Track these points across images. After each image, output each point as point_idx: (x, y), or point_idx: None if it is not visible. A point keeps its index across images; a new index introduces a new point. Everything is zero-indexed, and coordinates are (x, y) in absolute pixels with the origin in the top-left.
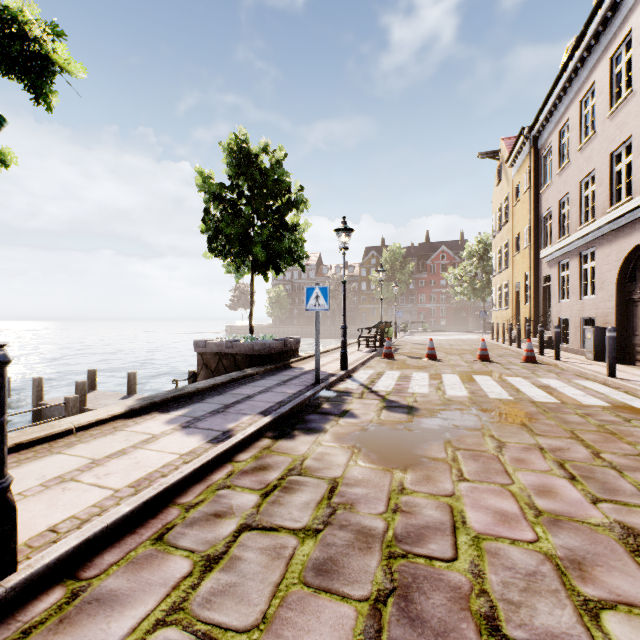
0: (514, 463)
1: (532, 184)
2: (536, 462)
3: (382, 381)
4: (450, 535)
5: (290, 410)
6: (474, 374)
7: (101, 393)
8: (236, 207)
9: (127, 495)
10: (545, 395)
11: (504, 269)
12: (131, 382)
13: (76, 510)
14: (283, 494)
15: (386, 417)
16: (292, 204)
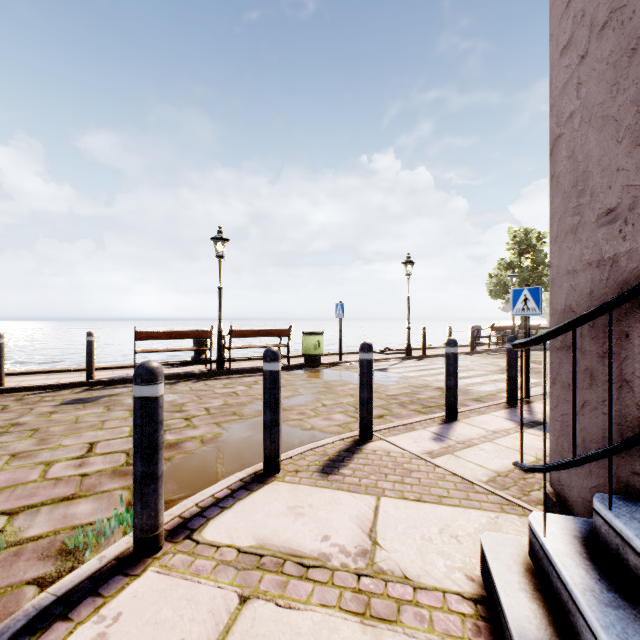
0: None
1: None
2: None
3: None
4: None
5: None
6: None
7: None
8: None
9: None
10: None
11: None
12: None
13: None
14: None
15: None
16: None
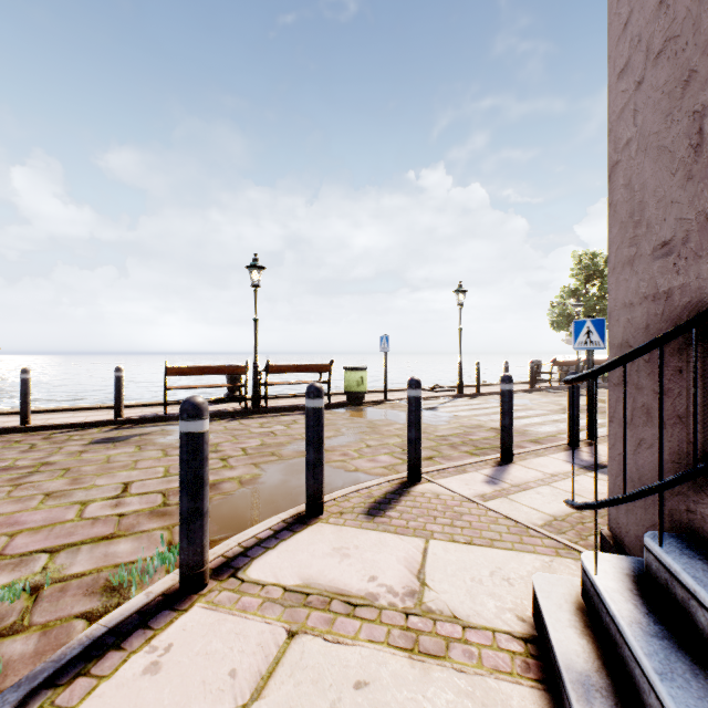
0: None
1: None
2: None
3: None
4: None
5: None
6: None
7: None
8: None
9: None
10: None
11: None
12: None
13: None
14: None
15: None
16: None
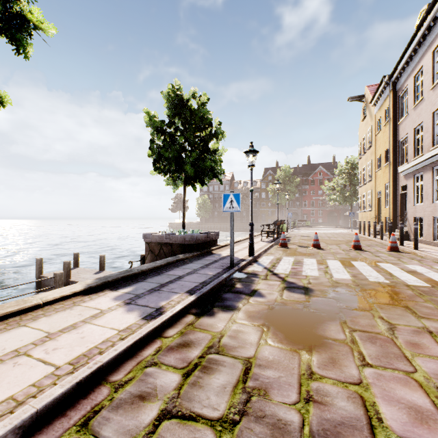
0: (410, 347)
1: (391, 117)
2: (430, 347)
3: (281, 265)
4: (369, 437)
5: (210, 289)
6: (352, 260)
7: (82, 269)
8: (173, 138)
9: (65, 373)
10: (415, 279)
11: (368, 181)
12: (101, 262)
13: (16, 389)
14: (202, 374)
15: (287, 297)
16: (213, 135)
